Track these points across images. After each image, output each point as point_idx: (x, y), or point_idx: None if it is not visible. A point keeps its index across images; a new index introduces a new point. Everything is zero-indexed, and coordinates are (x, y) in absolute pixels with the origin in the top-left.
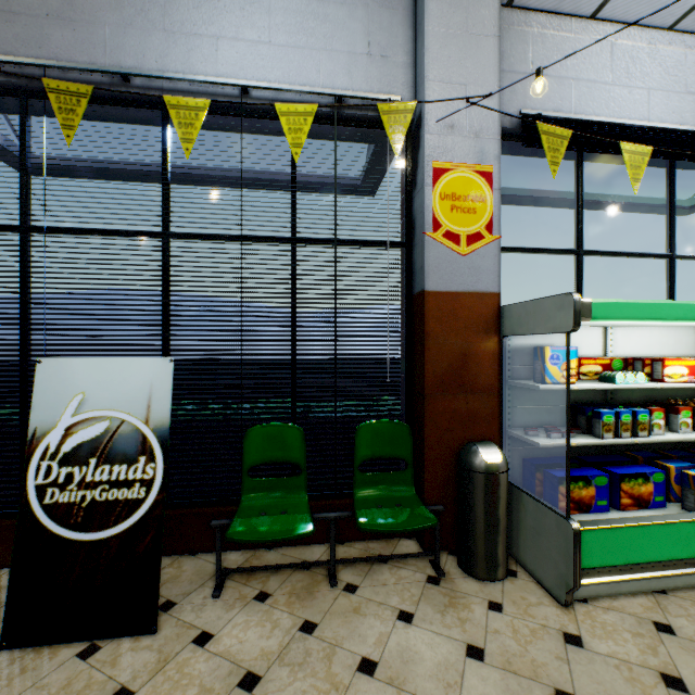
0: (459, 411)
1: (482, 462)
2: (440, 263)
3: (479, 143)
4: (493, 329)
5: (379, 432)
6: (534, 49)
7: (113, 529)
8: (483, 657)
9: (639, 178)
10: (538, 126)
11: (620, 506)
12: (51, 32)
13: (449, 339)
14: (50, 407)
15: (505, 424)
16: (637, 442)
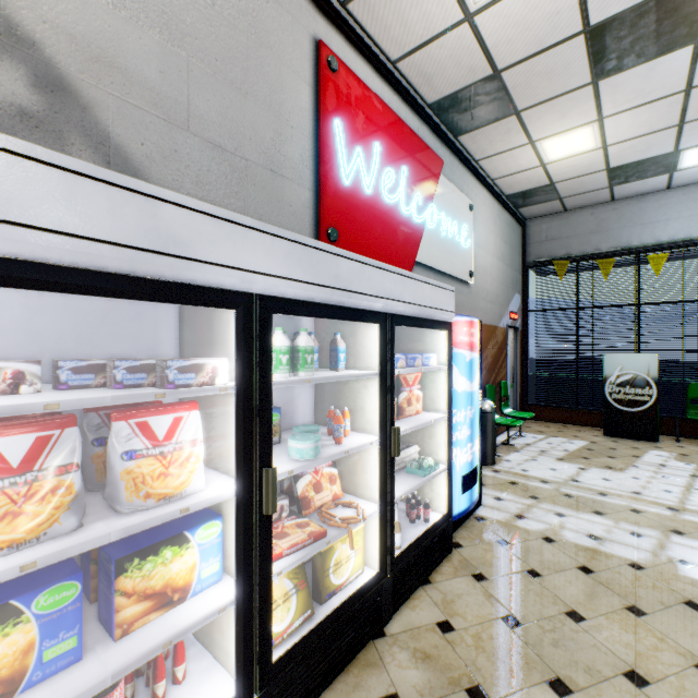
0: None
1: None
2: None
3: None
4: None
5: None
6: None
7: (637, 409)
8: None
9: None
10: None
11: None
12: (591, 238)
13: None
14: (609, 369)
15: None
16: None
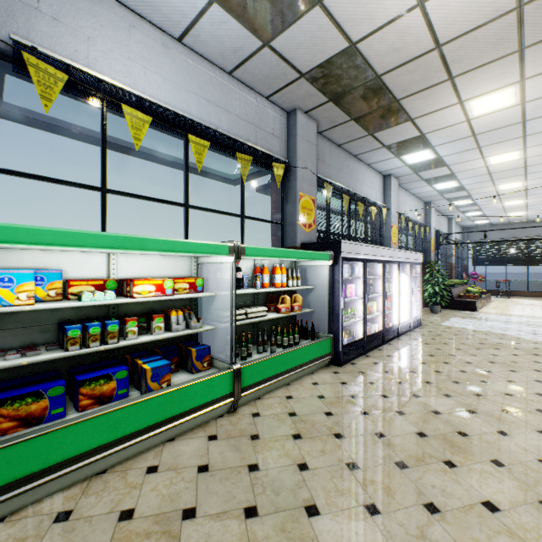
0: None
1: None
2: None
3: None
4: None
5: None
6: None
7: None
8: None
9: (141, 138)
10: (25, 56)
11: (80, 408)
12: None
13: None
14: None
15: None
16: (105, 349)
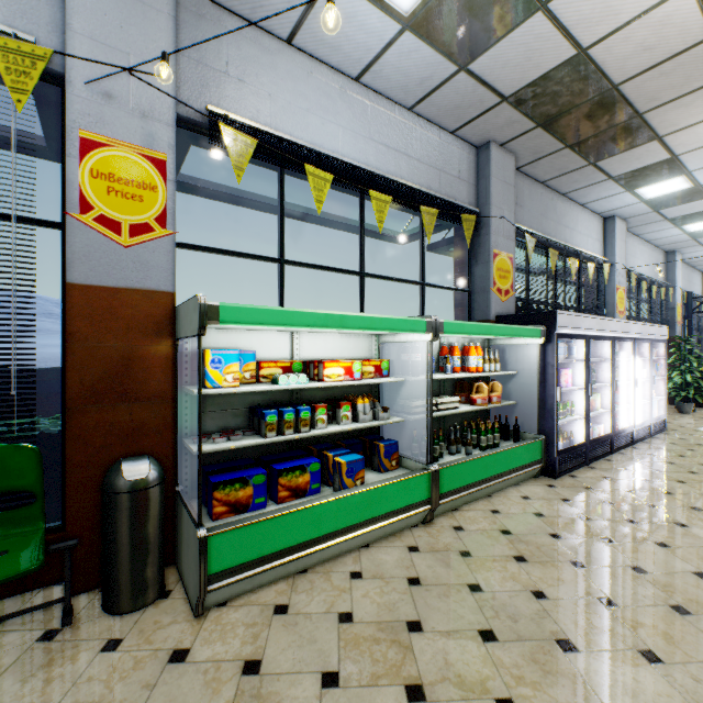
0: (121, 423)
1: (122, 480)
2: (92, 251)
3: (148, 125)
4: (167, 331)
5: None
6: (230, 50)
7: None
8: None
9: (322, 200)
10: (221, 126)
11: (279, 500)
12: None
13: (105, 341)
14: None
15: (182, 432)
16: (299, 437)
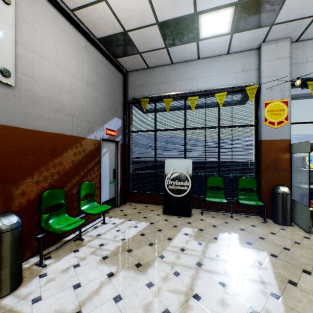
0: (274, 176)
1: (280, 190)
2: (267, 131)
3: (282, 93)
4: (287, 151)
5: (246, 181)
6: (308, 53)
7: (181, 195)
8: (275, 234)
9: None
10: (307, 82)
11: None
12: (161, 86)
13: (270, 154)
14: (168, 169)
15: (292, 181)
16: None
